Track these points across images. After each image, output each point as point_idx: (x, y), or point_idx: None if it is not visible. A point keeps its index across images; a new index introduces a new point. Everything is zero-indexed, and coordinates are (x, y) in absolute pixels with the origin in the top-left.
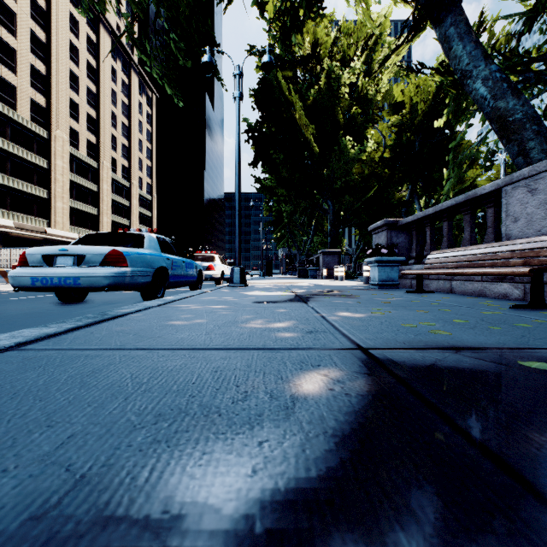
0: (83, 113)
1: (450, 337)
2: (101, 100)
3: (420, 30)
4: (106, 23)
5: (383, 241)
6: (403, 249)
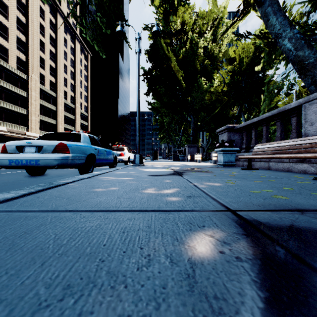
0: (47, 64)
1: (289, 200)
2: (58, 57)
3: (247, 13)
4: (61, 12)
5: (225, 138)
6: (237, 143)
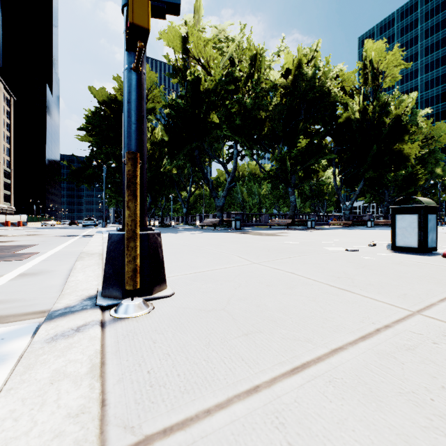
0: None
1: None
2: None
3: None
4: None
5: None
6: None
